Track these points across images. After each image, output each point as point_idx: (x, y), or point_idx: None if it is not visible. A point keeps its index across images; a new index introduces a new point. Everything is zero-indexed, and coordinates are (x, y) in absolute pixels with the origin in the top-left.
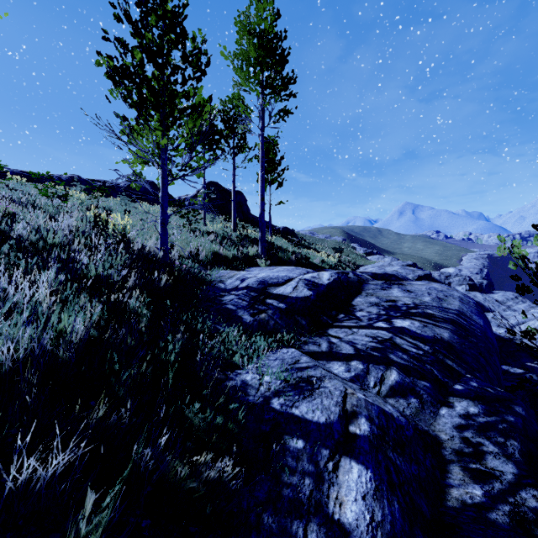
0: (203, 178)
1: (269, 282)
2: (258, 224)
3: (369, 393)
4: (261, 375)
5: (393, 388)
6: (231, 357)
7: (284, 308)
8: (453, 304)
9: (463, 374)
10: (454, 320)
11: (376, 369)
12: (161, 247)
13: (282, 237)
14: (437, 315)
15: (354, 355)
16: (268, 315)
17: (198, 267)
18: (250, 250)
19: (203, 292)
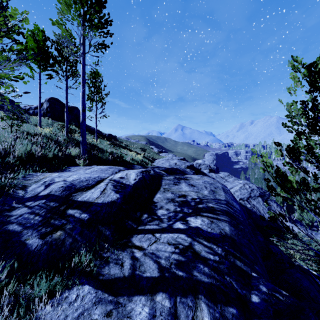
0: (39, 91)
1: (77, 187)
2: (90, 131)
3: None
4: None
5: None
6: None
7: (87, 219)
8: (221, 195)
9: (250, 274)
10: (227, 211)
11: (184, 308)
12: None
13: (107, 140)
14: (216, 208)
15: (158, 279)
16: (65, 232)
17: (1, 170)
18: (72, 151)
19: None
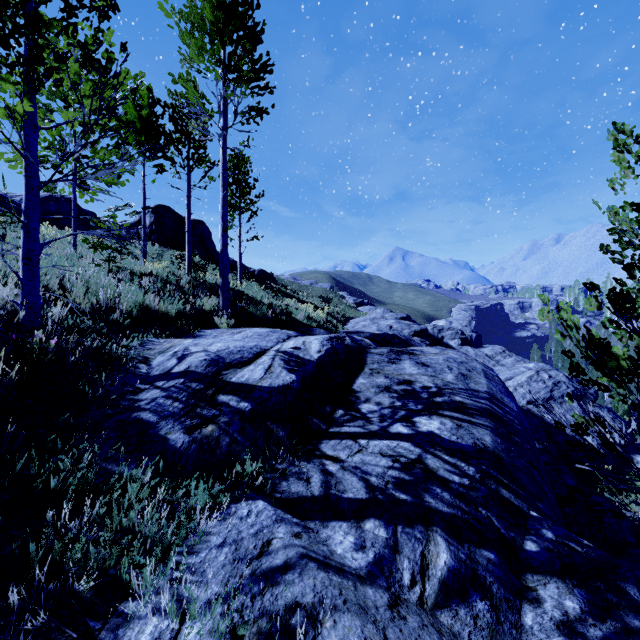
0: (143, 197)
1: (226, 361)
2: None
3: (410, 620)
4: (180, 618)
5: (445, 585)
6: (121, 556)
7: (248, 410)
8: (481, 383)
9: (526, 512)
10: (489, 410)
11: (410, 540)
12: (24, 301)
13: (257, 282)
14: (469, 404)
15: (367, 502)
16: (219, 427)
17: (108, 334)
18: (205, 302)
19: (101, 384)
